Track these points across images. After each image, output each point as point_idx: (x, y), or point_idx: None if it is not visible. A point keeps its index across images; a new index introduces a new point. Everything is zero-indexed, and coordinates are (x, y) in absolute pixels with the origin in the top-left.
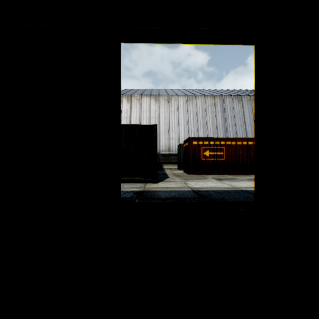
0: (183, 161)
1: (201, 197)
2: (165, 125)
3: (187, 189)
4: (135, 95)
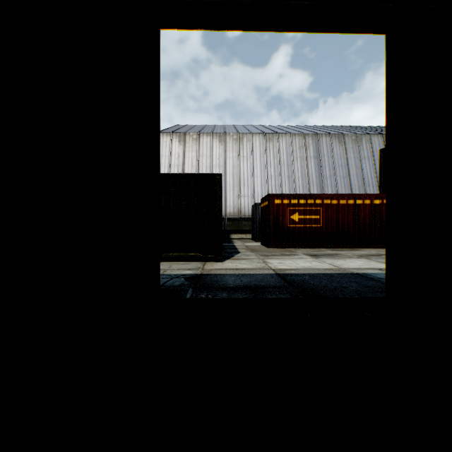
0: (259, 229)
1: (291, 284)
2: (234, 177)
3: (268, 271)
4: (190, 134)
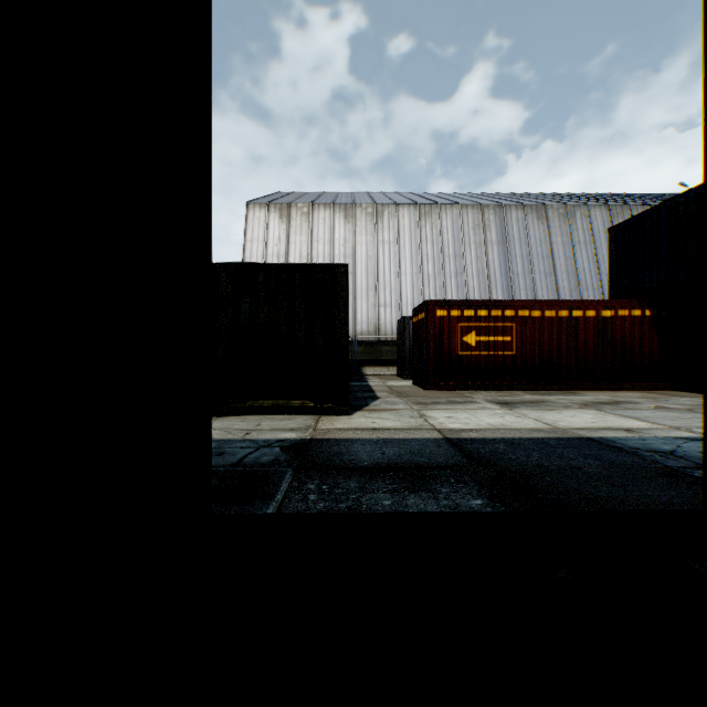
0: (410, 358)
1: (475, 461)
2: (369, 275)
3: (430, 433)
4: (298, 205)
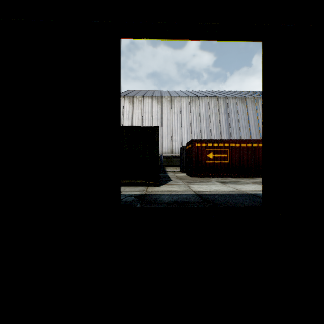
0: (186, 164)
1: (205, 201)
2: (168, 127)
3: (190, 192)
4: (137, 97)
